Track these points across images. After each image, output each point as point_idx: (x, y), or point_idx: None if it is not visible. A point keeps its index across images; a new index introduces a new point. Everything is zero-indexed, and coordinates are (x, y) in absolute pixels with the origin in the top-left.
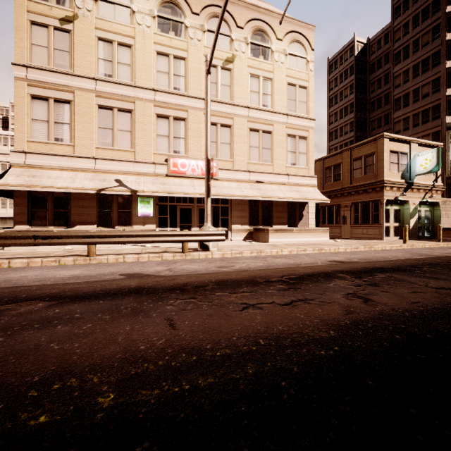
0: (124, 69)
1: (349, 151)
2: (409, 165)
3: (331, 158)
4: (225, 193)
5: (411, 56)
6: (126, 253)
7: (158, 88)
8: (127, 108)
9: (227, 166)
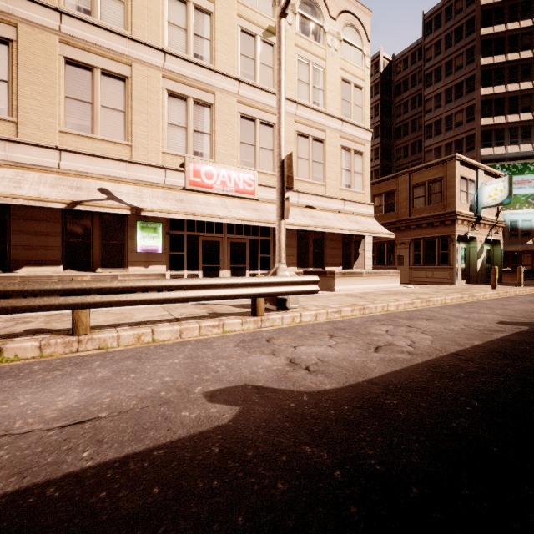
0: (112, 6)
1: (407, 175)
2: (476, 195)
3: (382, 184)
4: (273, 219)
5: (444, 79)
6: (147, 320)
7: (169, 49)
8: (117, 72)
9: (269, 182)
